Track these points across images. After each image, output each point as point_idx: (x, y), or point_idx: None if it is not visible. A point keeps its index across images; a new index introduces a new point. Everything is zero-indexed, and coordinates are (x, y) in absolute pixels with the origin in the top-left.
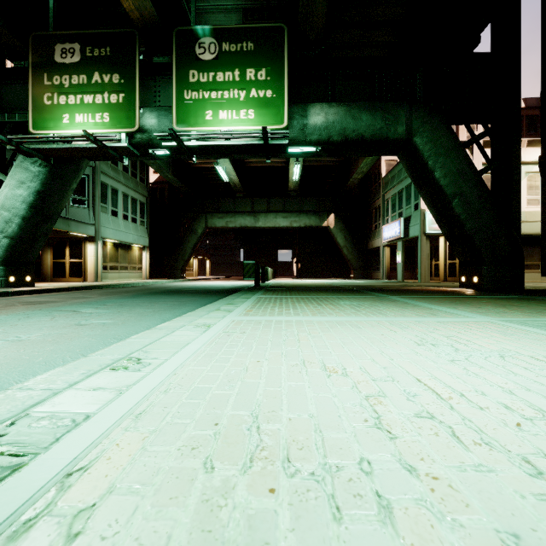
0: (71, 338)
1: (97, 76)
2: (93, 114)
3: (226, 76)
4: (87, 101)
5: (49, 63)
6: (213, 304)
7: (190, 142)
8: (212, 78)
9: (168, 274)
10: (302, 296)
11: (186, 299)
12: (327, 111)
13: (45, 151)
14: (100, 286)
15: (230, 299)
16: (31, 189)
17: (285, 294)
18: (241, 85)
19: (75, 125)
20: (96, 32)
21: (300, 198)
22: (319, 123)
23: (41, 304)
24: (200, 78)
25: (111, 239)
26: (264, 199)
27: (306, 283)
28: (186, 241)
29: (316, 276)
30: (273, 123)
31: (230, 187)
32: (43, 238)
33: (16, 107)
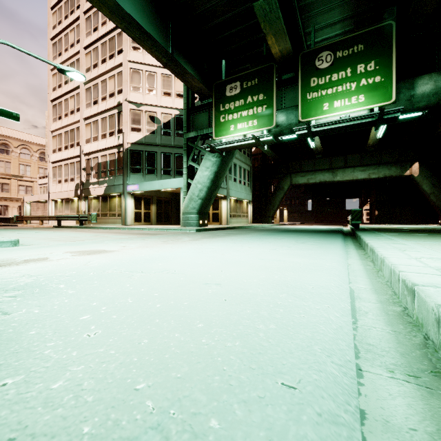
0: (316, 246)
1: (250, 98)
2: (247, 122)
3: (339, 75)
4: (244, 115)
5: (223, 98)
6: (363, 236)
7: (315, 129)
8: (328, 79)
9: (262, 220)
10: (424, 234)
11: (320, 235)
12: (436, 79)
13: (223, 149)
14: (238, 227)
15: (367, 234)
16: (212, 171)
17: (403, 233)
18: (352, 79)
19: (237, 131)
20: (249, 72)
21: (378, 152)
22: (427, 91)
23: (243, 234)
24: (319, 82)
25: (233, 197)
26: (341, 157)
27: (399, 227)
28: (275, 196)
29: (395, 222)
30: (381, 101)
31: (307, 150)
32: (213, 198)
33: (201, 125)
